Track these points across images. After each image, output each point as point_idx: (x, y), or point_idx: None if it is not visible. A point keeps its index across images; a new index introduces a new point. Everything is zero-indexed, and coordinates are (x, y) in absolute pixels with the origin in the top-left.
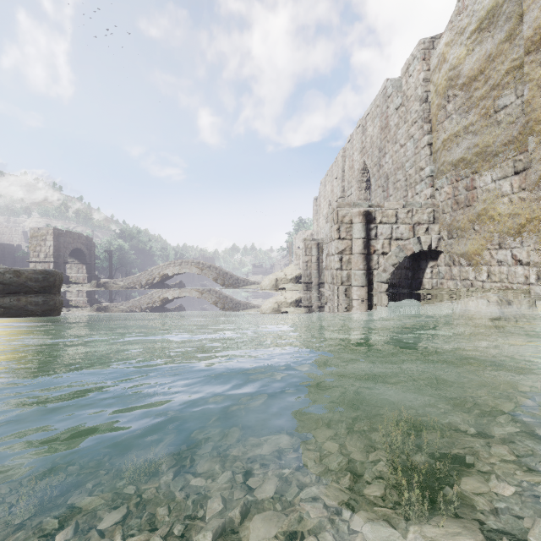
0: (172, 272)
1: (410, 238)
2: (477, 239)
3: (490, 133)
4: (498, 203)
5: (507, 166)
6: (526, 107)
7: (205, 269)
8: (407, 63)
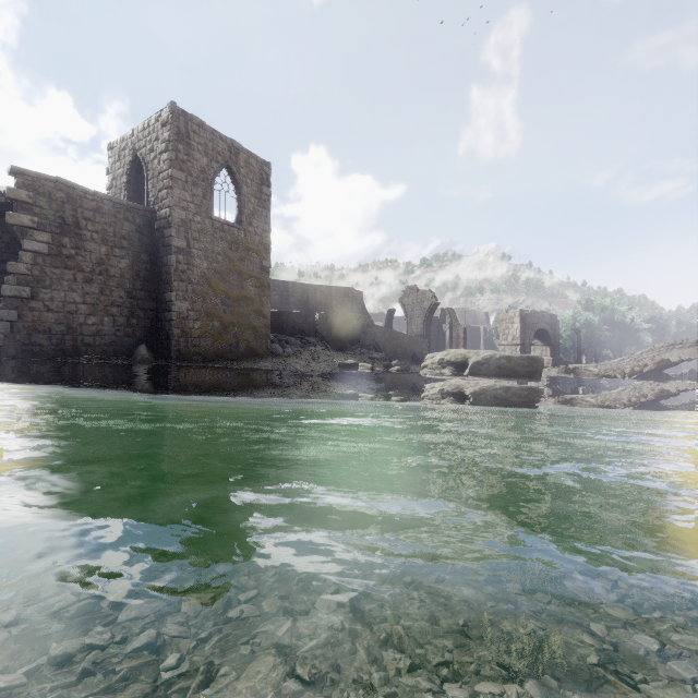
0: (676, 357)
1: None
2: None
3: None
4: None
5: None
6: None
7: None
8: None
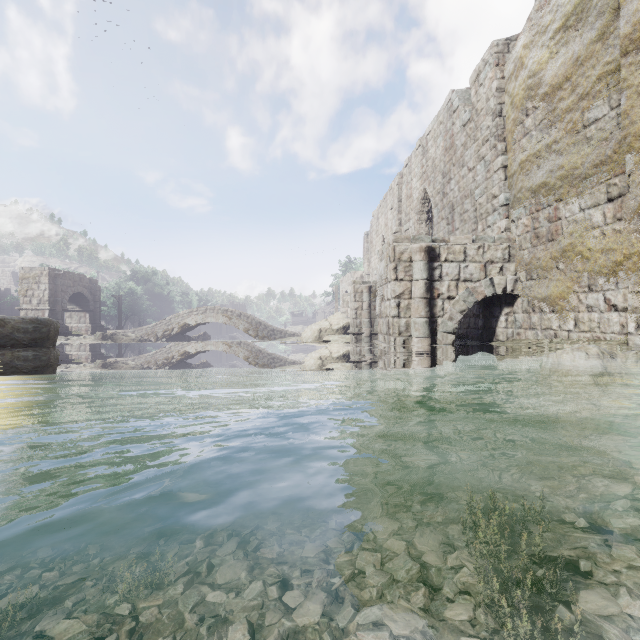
0: (194, 322)
1: (481, 280)
2: (562, 280)
3: (578, 152)
4: (588, 236)
5: (599, 192)
6: (623, 120)
7: (235, 318)
8: (476, 70)
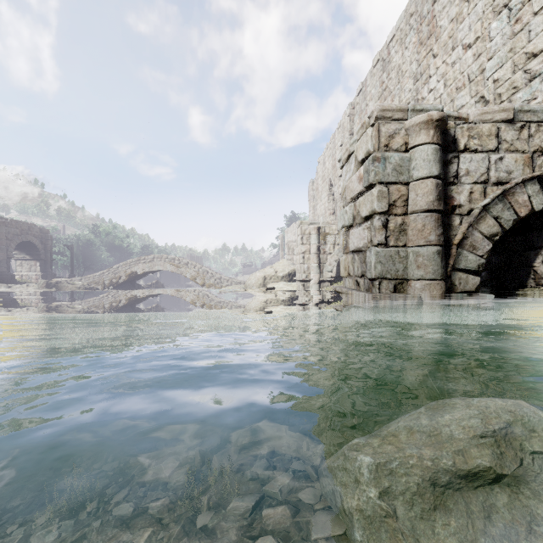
0: (141, 270)
1: (527, 181)
2: None
3: None
4: None
5: None
6: None
7: (182, 266)
8: None
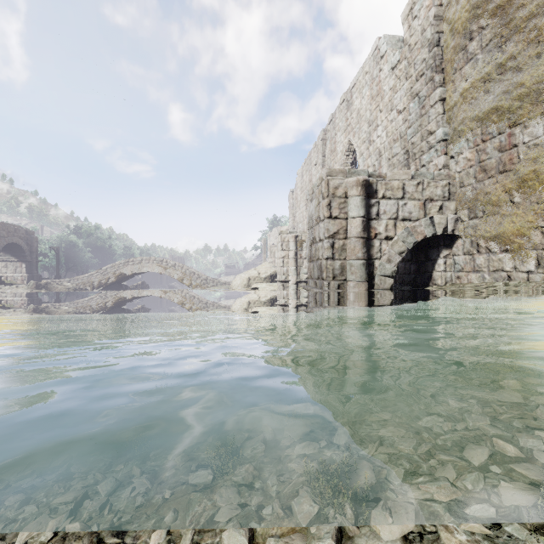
0: (130, 271)
1: (420, 219)
2: (520, 214)
3: None
4: None
5: None
6: None
7: (169, 267)
8: (410, 3)
